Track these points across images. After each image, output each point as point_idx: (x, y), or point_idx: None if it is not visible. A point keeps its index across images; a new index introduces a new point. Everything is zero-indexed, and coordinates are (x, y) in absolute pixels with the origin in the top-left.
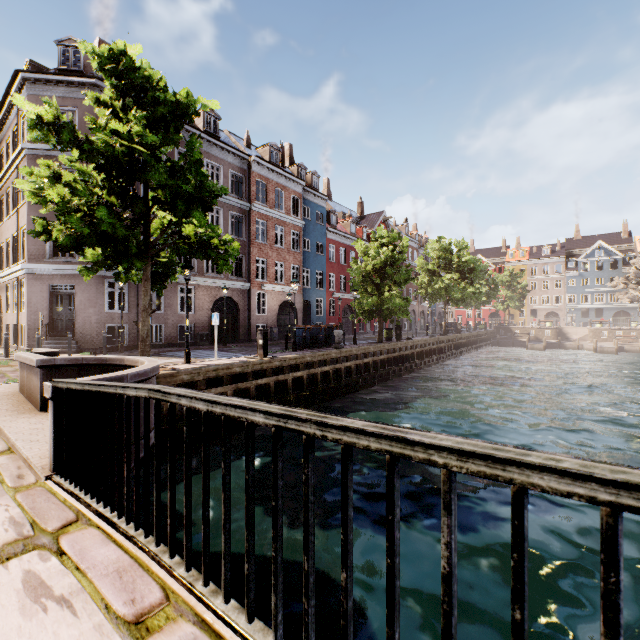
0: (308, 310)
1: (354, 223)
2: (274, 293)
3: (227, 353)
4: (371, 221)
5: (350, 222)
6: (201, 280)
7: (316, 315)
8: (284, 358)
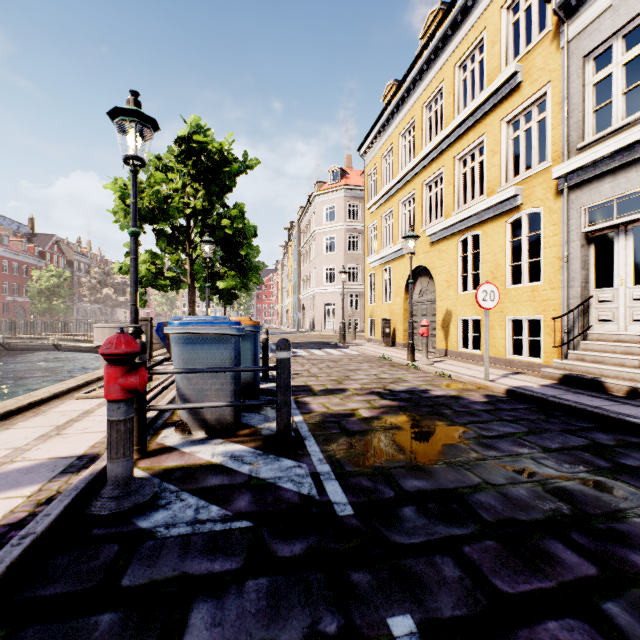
0: None
1: (27, 243)
2: None
3: None
4: (44, 241)
5: (23, 242)
6: None
7: None
8: None
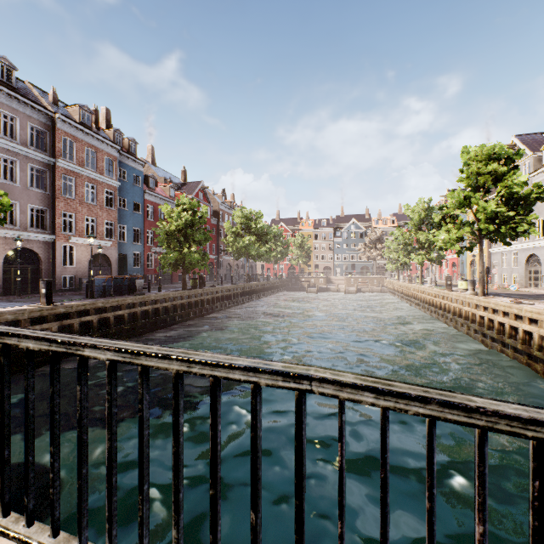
0: (125, 262)
1: (174, 188)
2: (85, 246)
3: (14, 303)
4: (191, 188)
5: (170, 187)
6: None
7: (133, 267)
8: (71, 305)
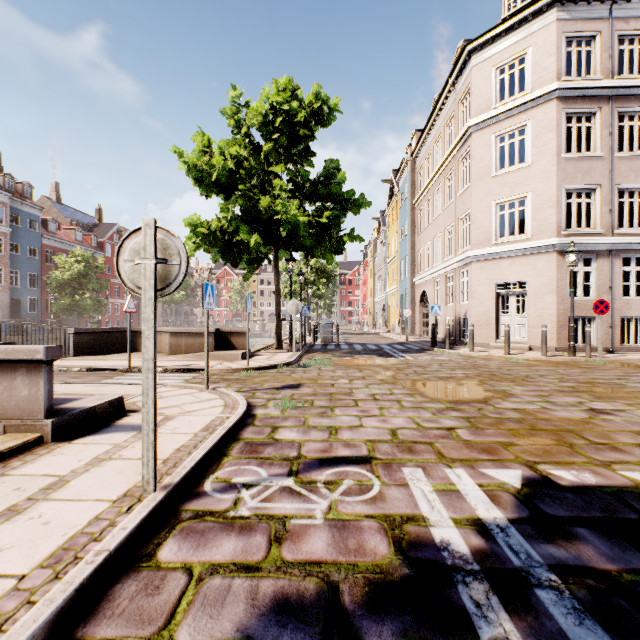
0: (18, 307)
1: (81, 231)
2: None
3: None
4: (104, 230)
5: (75, 230)
6: None
7: (29, 312)
8: None
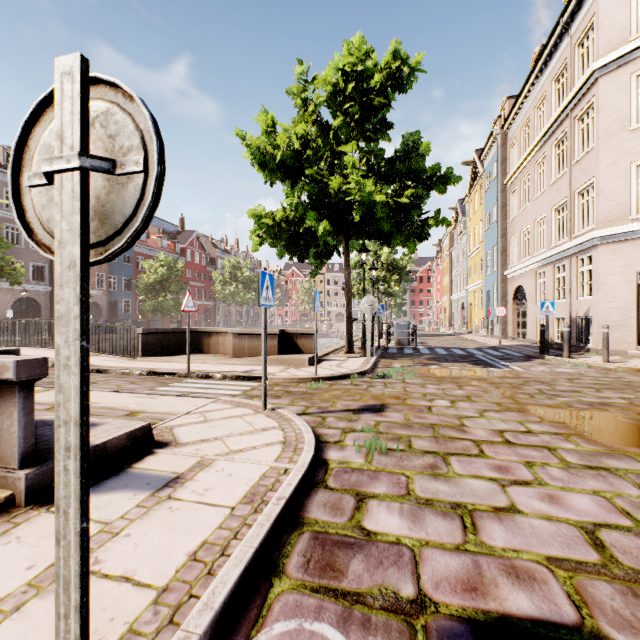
0: (116, 309)
1: (166, 239)
2: None
3: None
4: (185, 237)
5: (161, 238)
6: (1, 284)
7: (124, 313)
8: None
